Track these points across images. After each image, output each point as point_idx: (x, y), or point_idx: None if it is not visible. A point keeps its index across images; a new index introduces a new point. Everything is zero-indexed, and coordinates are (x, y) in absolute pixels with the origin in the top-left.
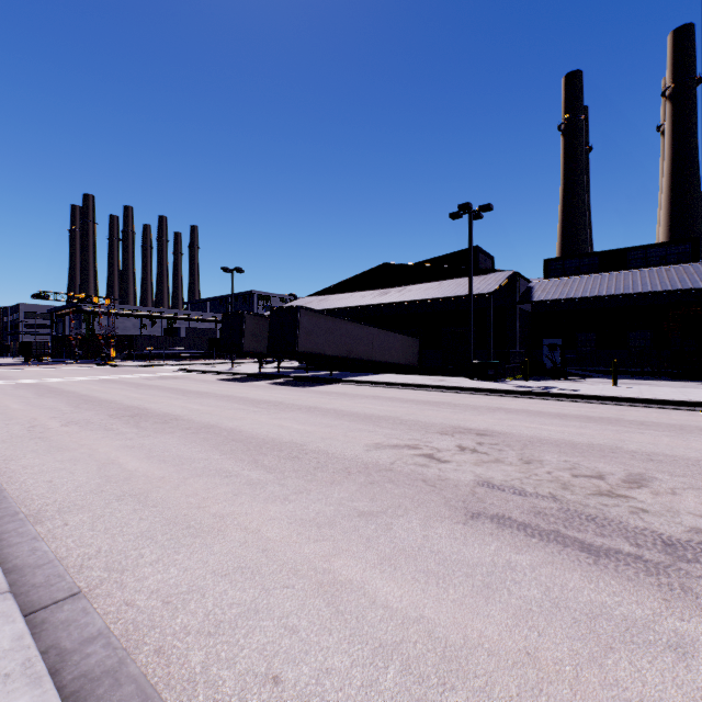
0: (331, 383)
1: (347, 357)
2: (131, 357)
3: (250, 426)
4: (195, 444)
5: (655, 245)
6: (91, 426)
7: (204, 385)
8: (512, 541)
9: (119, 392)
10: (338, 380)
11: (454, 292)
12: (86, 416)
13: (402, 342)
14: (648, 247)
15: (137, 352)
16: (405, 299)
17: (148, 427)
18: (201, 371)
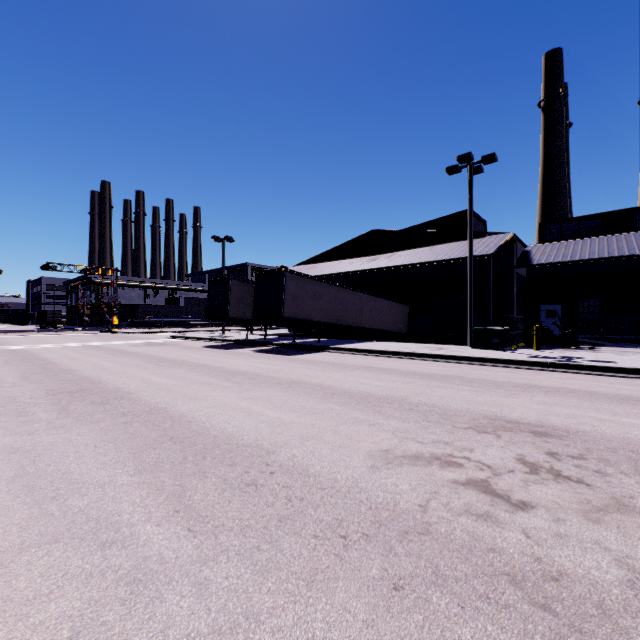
0: (319, 351)
1: (335, 323)
2: (133, 324)
3: (208, 410)
4: (111, 447)
5: None
6: (7, 407)
7: (185, 352)
8: None
9: (91, 359)
10: (326, 347)
11: (448, 255)
12: (19, 391)
13: (391, 309)
14: None
15: (139, 320)
16: (395, 264)
17: (75, 410)
18: (191, 337)
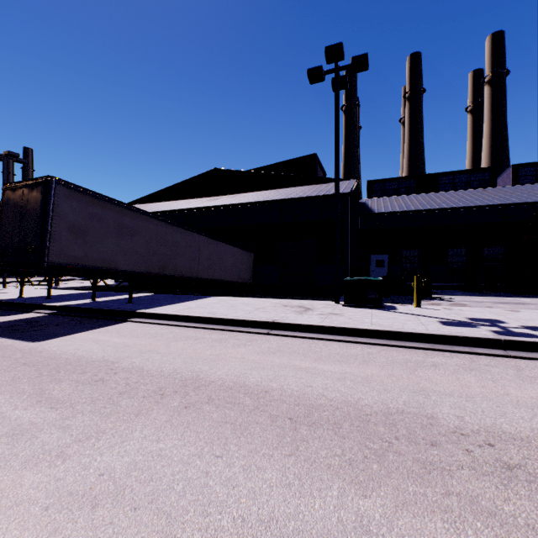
0: (119, 320)
1: (158, 273)
2: None
3: None
4: None
5: (461, 171)
6: None
7: None
8: None
9: None
10: (133, 313)
11: (301, 194)
12: None
13: (235, 256)
14: (456, 173)
15: None
16: (240, 202)
17: None
18: None
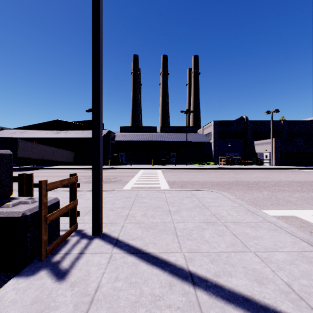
0: (36, 169)
1: (41, 159)
2: None
3: None
4: None
5: (148, 126)
6: None
7: None
8: (90, 183)
9: None
10: (39, 168)
11: (88, 136)
12: None
13: (66, 153)
14: (146, 127)
15: None
16: (68, 137)
17: None
18: None
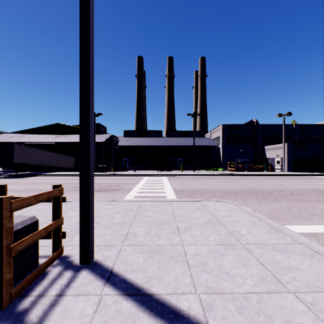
0: (33, 176)
1: (40, 165)
2: None
3: (11, 188)
4: None
5: (153, 131)
6: None
7: None
8: None
9: None
10: (36, 174)
11: None
12: None
13: (67, 159)
14: (151, 131)
15: None
16: (68, 141)
17: None
18: None
